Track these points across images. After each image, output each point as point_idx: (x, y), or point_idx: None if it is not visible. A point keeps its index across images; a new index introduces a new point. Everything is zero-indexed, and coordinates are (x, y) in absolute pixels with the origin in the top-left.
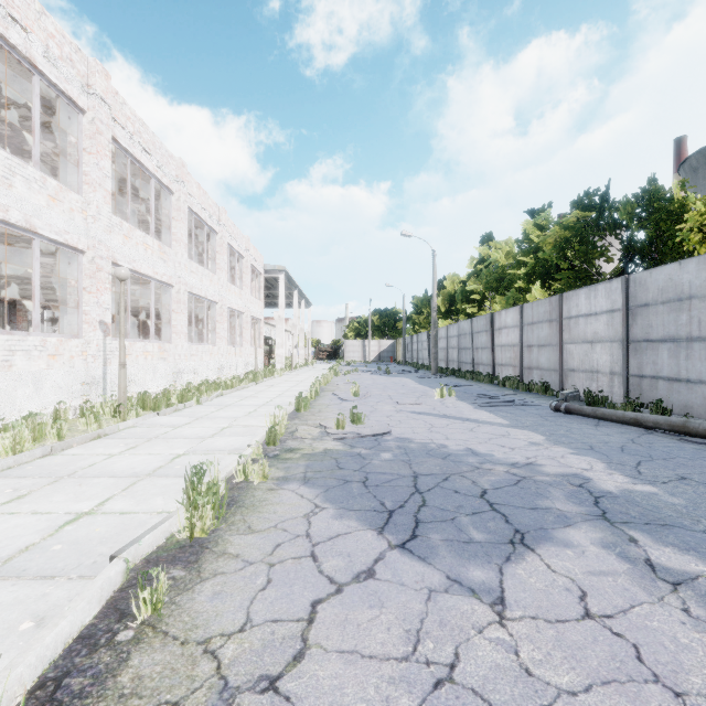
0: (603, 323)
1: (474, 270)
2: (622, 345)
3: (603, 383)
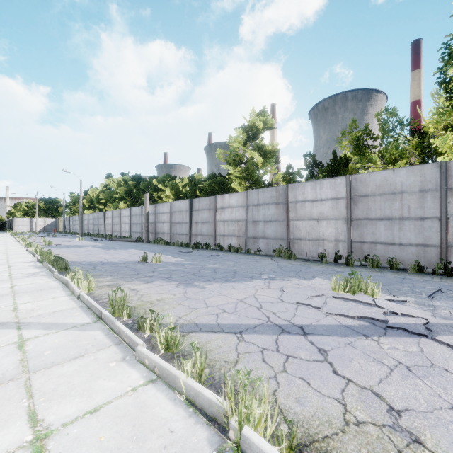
0: (127, 219)
1: (102, 190)
2: (130, 225)
3: (128, 234)
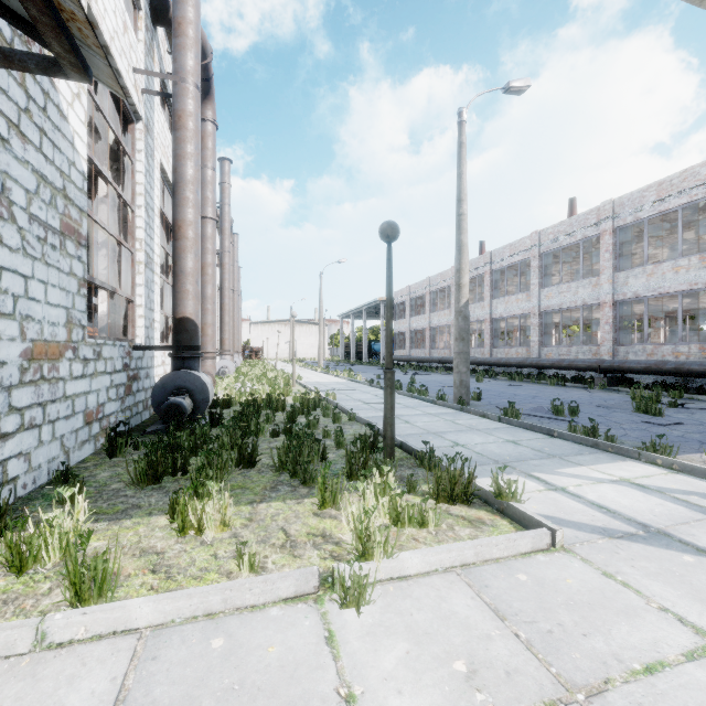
0: None
1: None
2: None
3: None
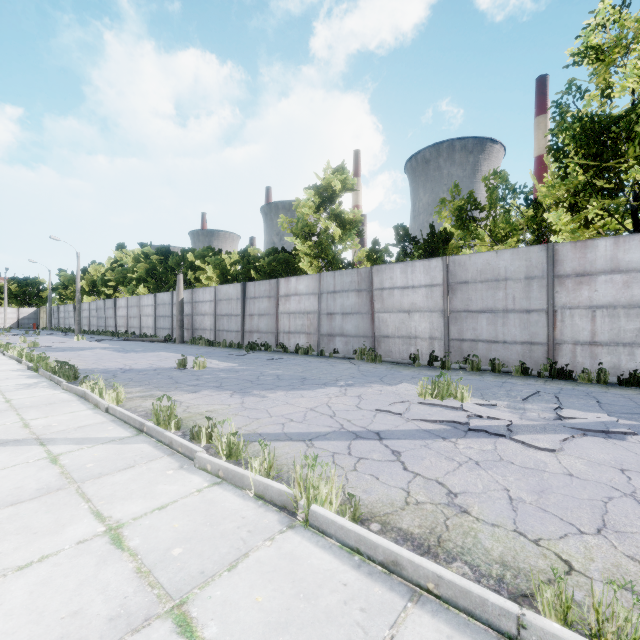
0: (151, 309)
1: (111, 267)
2: (154, 318)
3: (151, 331)
